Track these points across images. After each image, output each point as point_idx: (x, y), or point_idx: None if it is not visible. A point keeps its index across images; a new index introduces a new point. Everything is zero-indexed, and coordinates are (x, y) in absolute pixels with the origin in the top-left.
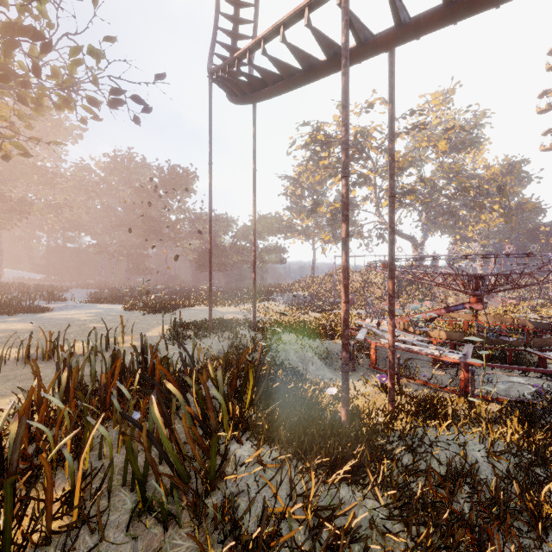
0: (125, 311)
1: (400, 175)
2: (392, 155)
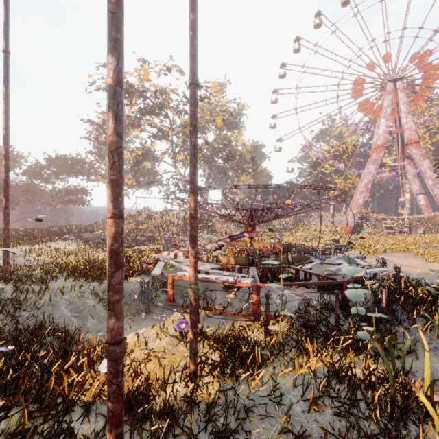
0: None
1: None
2: (194, 29)
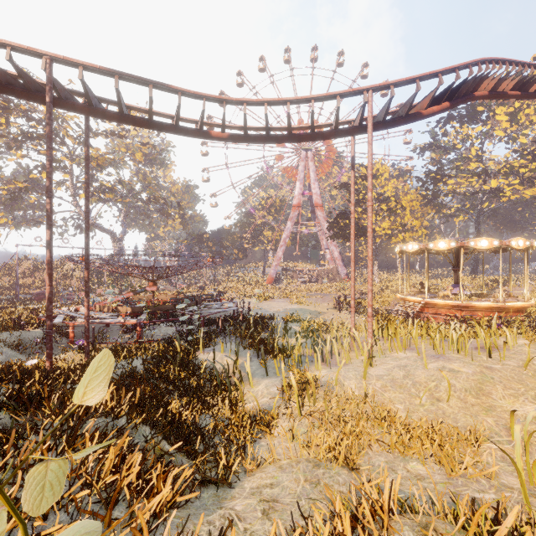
0: None
1: (100, 171)
2: (87, 183)
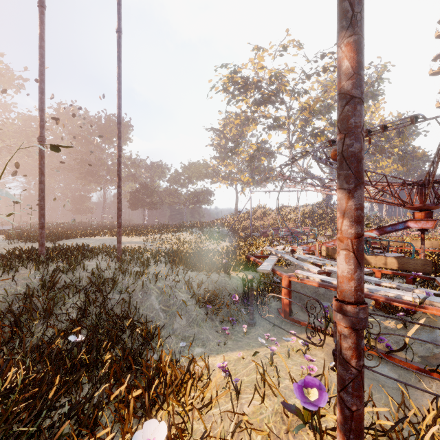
0: (1, 240)
1: (311, 121)
2: None
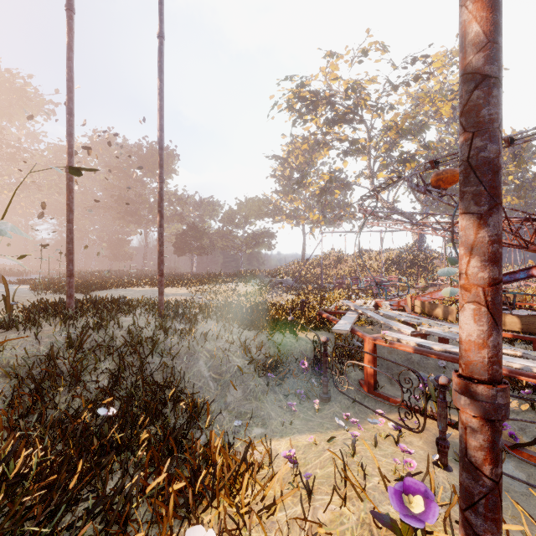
0: (27, 291)
1: (398, 143)
2: None
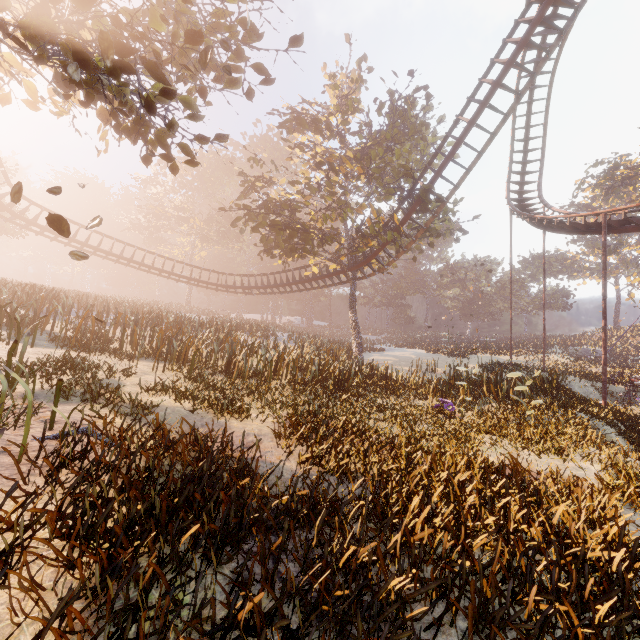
0: (431, 354)
1: None
2: None
